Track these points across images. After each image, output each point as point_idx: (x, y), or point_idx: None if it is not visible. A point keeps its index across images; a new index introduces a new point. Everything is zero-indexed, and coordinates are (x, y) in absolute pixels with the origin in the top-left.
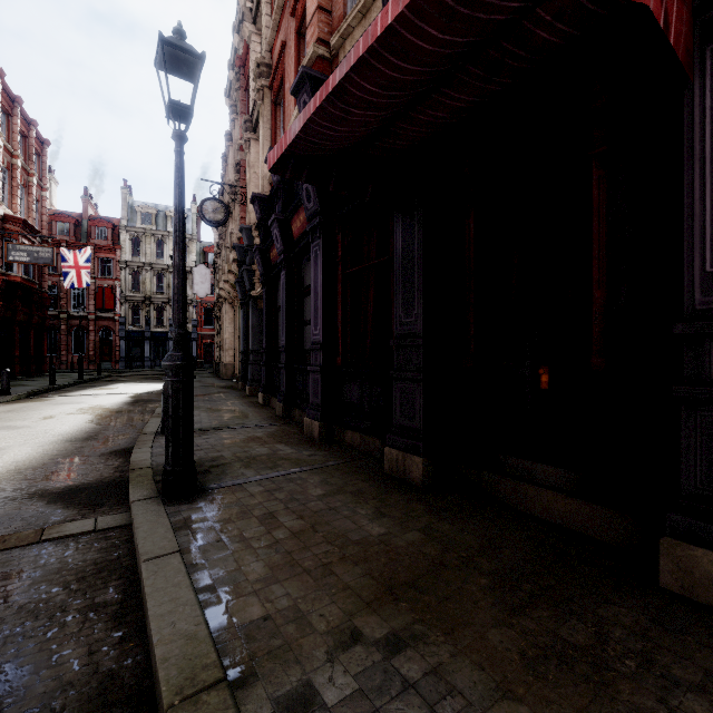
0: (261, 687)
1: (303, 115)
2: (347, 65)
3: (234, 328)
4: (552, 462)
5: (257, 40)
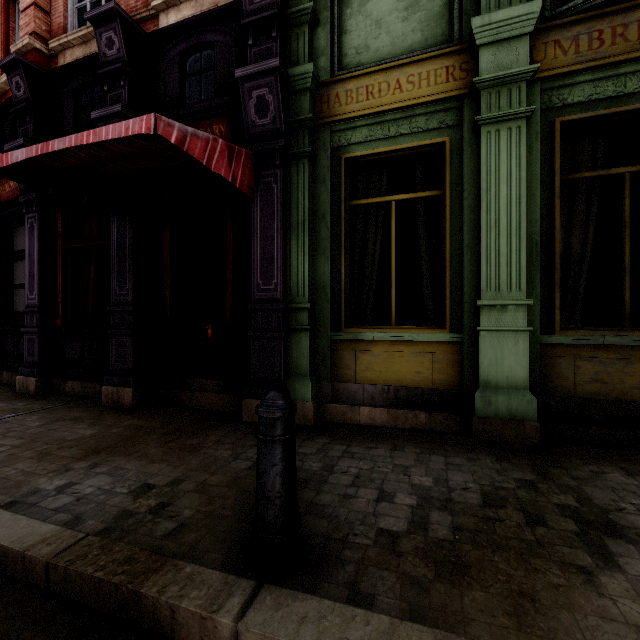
0: (2, 497)
1: (26, 152)
2: (63, 144)
3: None
4: (212, 378)
5: None
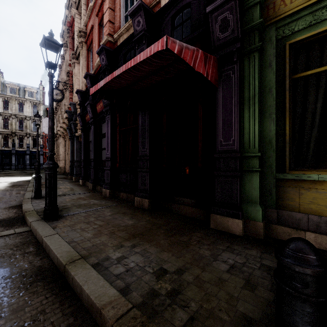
0: (93, 258)
1: (104, 80)
2: (119, 71)
3: (65, 149)
4: (189, 198)
5: (79, 17)
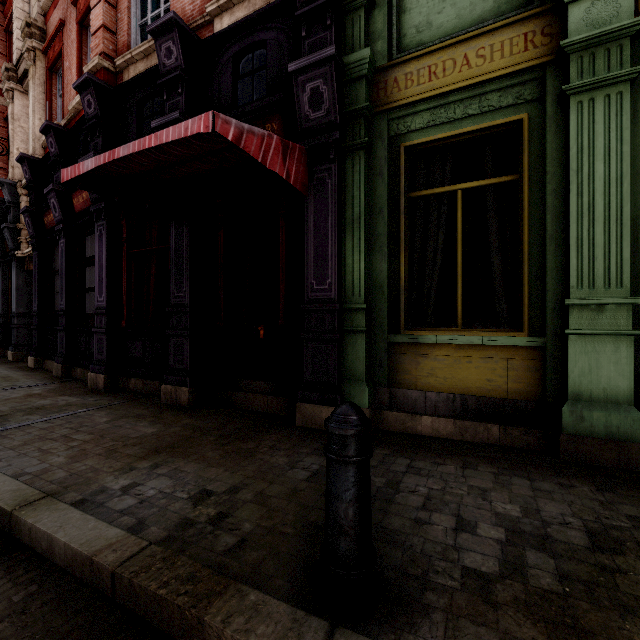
0: (73, 494)
1: (95, 161)
2: (128, 150)
3: None
4: (264, 380)
5: None
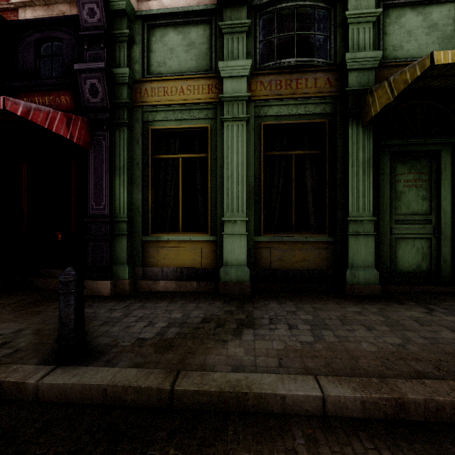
0: None
1: None
2: None
3: None
4: (61, 268)
5: None
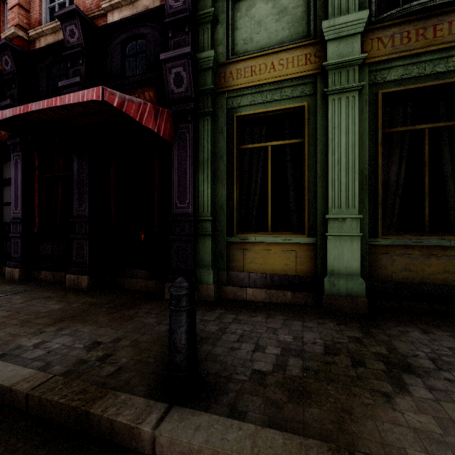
0: None
1: (12, 111)
2: (38, 106)
3: None
4: (144, 269)
5: None
